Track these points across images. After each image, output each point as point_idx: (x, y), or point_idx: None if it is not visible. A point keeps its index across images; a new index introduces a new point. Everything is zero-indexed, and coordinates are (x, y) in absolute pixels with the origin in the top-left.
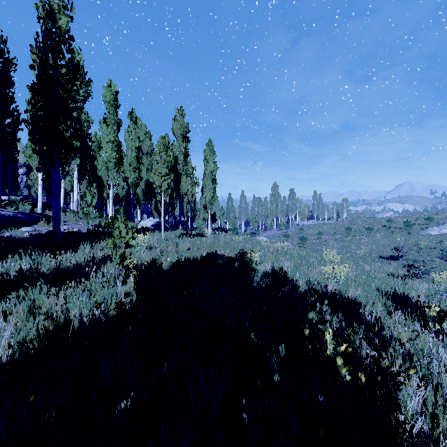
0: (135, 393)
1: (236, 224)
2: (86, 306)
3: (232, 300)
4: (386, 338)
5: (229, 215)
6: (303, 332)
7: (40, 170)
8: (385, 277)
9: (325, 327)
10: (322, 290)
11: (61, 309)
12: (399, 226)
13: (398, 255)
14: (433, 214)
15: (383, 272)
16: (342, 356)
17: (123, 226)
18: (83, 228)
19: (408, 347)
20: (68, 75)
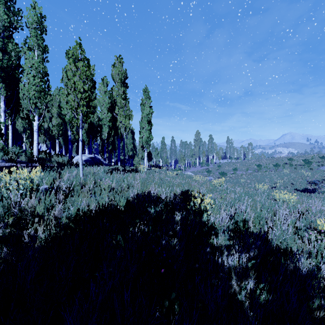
0: None
1: (168, 162)
2: None
3: None
4: None
5: (162, 155)
6: None
7: None
8: None
9: None
10: None
11: None
12: (298, 163)
13: (313, 189)
14: (322, 154)
15: None
16: None
17: None
18: None
19: None
20: None
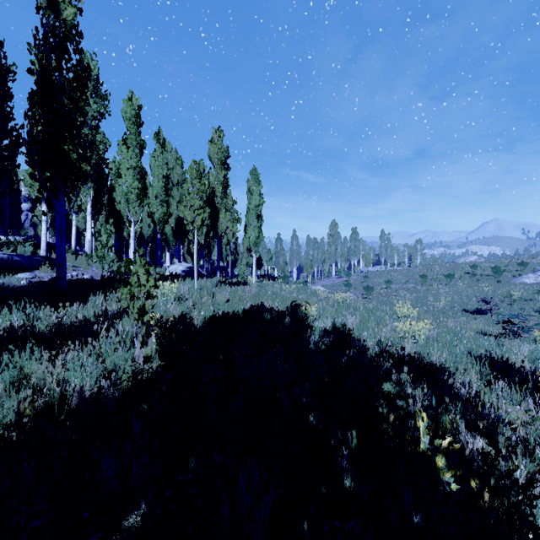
0: (146, 505)
1: (286, 271)
2: (91, 375)
3: (283, 367)
4: (490, 419)
5: (278, 260)
6: (377, 411)
7: (40, 201)
8: (474, 336)
9: (405, 404)
10: (398, 354)
11: (57, 380)
12: (486, 273)
13: (486, 309)
14: (527, 259)
15: (471, 330)
16: (445, 455)
17: (143, 271)
18: (97, 274)
19: (523, 433)
20: (75, 80)
